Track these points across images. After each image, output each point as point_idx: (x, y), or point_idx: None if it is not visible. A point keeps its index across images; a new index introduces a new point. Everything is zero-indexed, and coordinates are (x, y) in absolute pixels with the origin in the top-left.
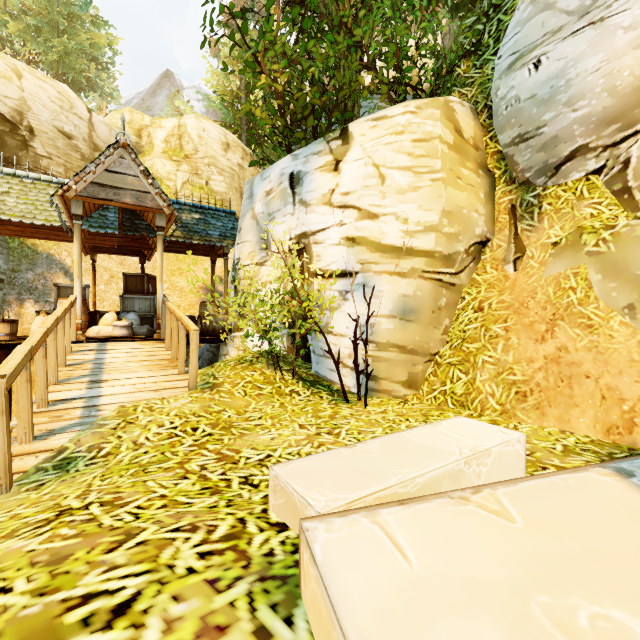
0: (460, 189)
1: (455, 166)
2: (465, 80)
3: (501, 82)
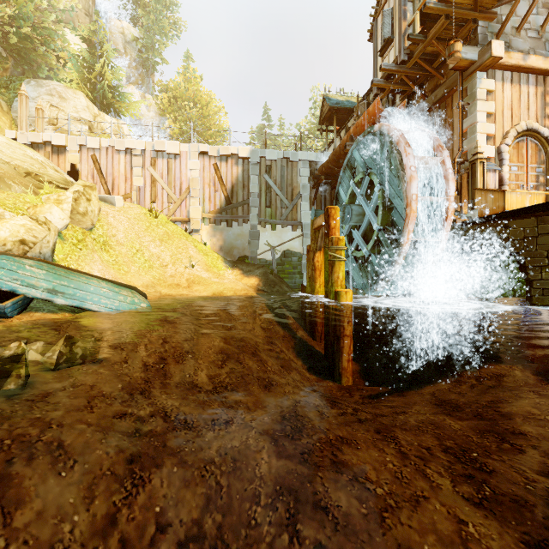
0: (2, 121)
1: (0, 115)
2: (4, 94)
3: (15, 101)
